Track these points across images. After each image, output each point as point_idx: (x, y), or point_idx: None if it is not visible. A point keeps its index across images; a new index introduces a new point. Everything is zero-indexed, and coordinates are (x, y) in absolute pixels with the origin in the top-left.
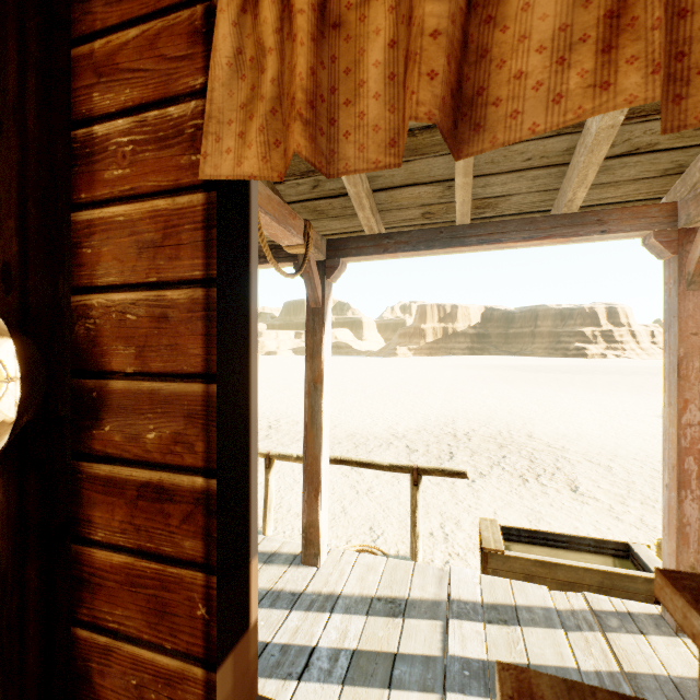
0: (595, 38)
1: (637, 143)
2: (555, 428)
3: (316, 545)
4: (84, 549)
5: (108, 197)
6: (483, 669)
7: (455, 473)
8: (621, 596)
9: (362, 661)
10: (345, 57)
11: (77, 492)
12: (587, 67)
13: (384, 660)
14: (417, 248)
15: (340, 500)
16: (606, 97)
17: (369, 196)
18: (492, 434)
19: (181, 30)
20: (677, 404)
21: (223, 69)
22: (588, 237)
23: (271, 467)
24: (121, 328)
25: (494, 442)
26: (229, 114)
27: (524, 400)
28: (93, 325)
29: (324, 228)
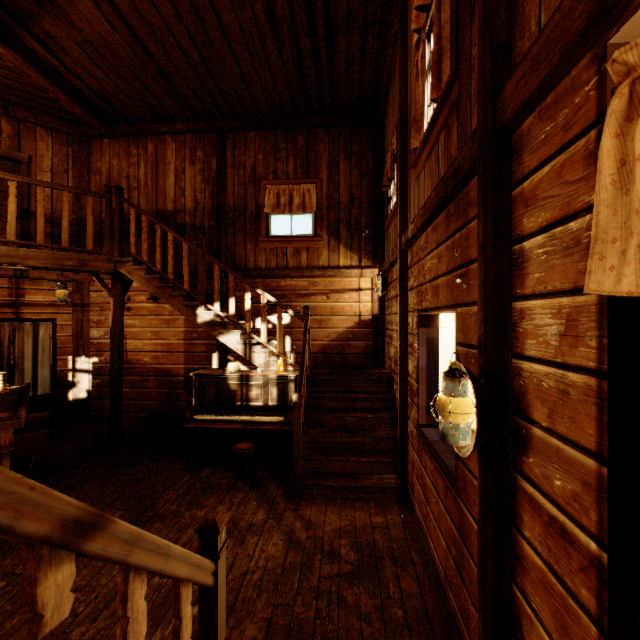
0: None
1: None
2: None
3: None
4: (518, 535)
5: (531, 293)
6: None
7: None
8: None
9: None
10: None
11: (514, 493)
12: None
13: None
14: None
15: None
16: None
17: None
18: None
19: (577, 157)
20: None
21: (606, 190)
22: None
23: None
24: (538, 391)
25: None
26: (611, 231)
27: None
28: (523, 382)
29: None
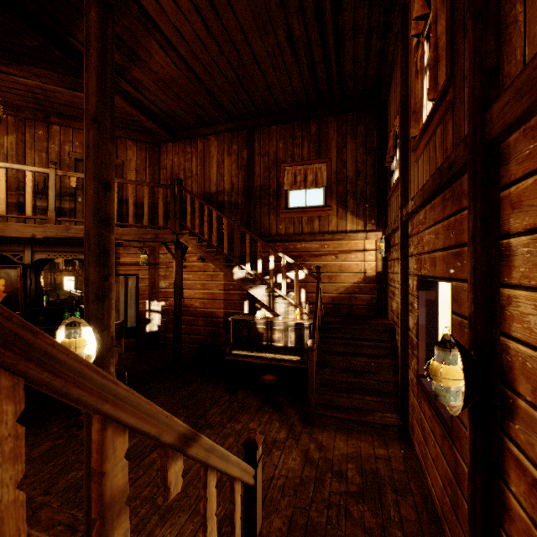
0: None
1: None
2: None
3: None
4: (505, 489)
5: (517, 283)
6: None
7: None
8: None
9: None
10: None
11: (502, 452)
12: None
13: None
14: None
15: None
16: None
17: None
18: None
19: None
20: None
21: None
22: None
23: None
24: (523, 369)
25: None
26: None
27: None
28: (509, 358)
29: None
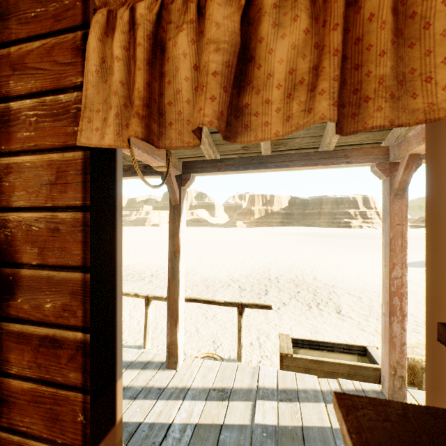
0: (307, 81)
1: None
2: (329, 273)
3: (175, 356)
4: (4, 379)
5: (20, 149)
6: (275, 431)
7: (264, 306)
8: (360, 379)
9: (201, 431)
10: (169, 74)
11: None
12: (302, 98)
13: (214, 429)
14: (238, 169)
15: (195, 323)
16: (310, 118)
17: (207, 136)
18: (292, 278)
19: (67, 46)
20: (389, 265)
21: (93, 75)
22: (340, 165)
23: (149, 305)
24: (29, 235)
25: (293, 283)
26: (96, 104)
27: (312, 255)
28: (10, 232)
29: (181, 153)
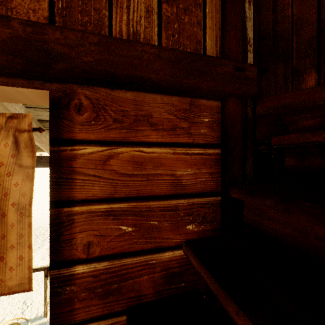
0: None
1: None
2: None
3: None
4: None
5: None
6: None
7: None
8: None
9: None
10: None
11: None
12: None
13: None
14: None
15: None
16: None
17: None
18: None
19: None
20: None
21: None
22: None
23: None
24: None
25: None
26: None
27: None
28: None
29: None
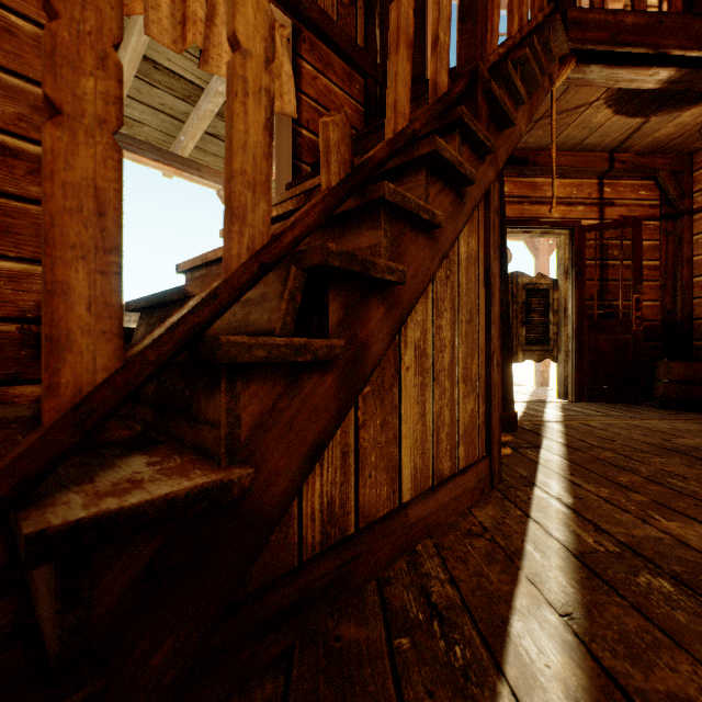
0: None
1: (219, 132)
2: None
3: None
4: None
5: None
6: None
7: None
8: None
9: None
10: None
11: None
12: None
13: None
14: None
15: None
16: None
17: None
18: None
19: None
20: None
21: None
22: (193, 177)
23: None
24: None
25: None
26: None
27: None
28: None
29: None
